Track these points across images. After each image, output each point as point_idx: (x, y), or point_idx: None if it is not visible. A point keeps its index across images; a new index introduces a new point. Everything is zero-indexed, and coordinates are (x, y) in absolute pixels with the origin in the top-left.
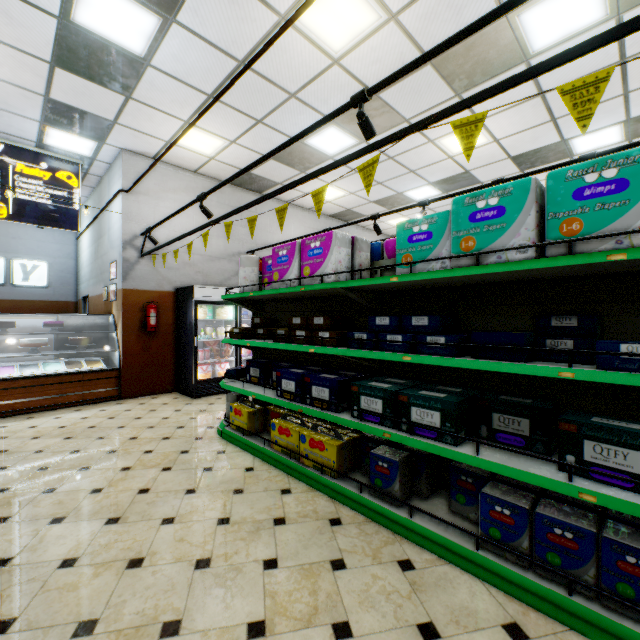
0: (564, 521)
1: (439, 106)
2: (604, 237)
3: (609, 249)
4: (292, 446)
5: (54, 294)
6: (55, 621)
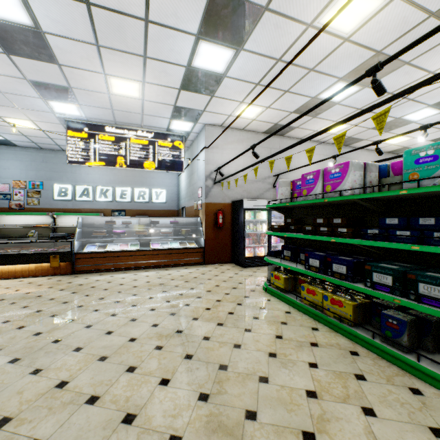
0: None
1: None
2: None
3: None
4: (317, 302)
5: (168, 206)
6: (209, 360)
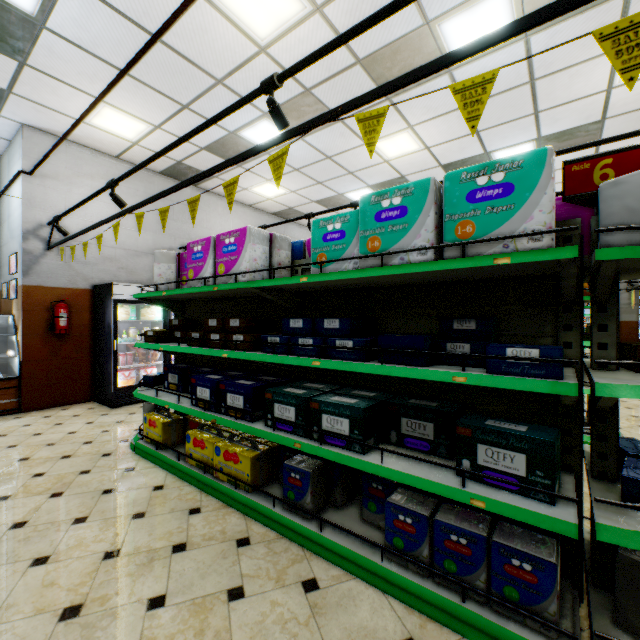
0: (459, 527)
1: (371, 108)
2: (493, 241)
3: (498, 253)
4: (207, 459)
5: None
6: None
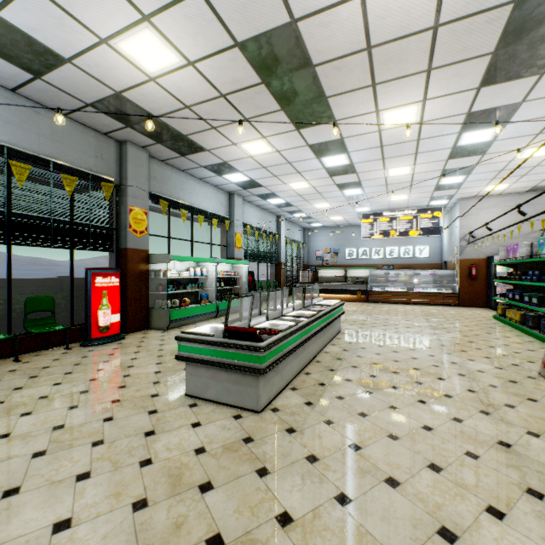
0: None
1: None
2: None
3: None
4: (510, 317)
5: (431, 260)
6: (436, 323)
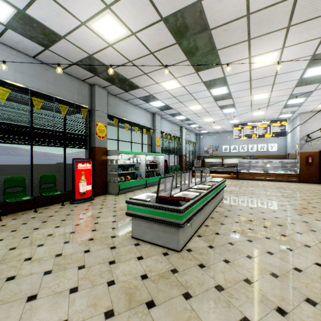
0: None
1: None
2: None
3: None
4: None
5: (278, 153)
6: (286, 194)
